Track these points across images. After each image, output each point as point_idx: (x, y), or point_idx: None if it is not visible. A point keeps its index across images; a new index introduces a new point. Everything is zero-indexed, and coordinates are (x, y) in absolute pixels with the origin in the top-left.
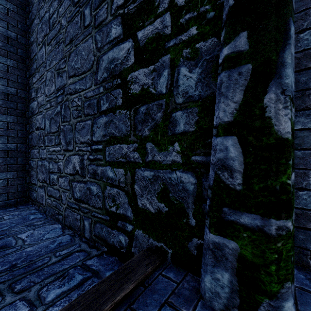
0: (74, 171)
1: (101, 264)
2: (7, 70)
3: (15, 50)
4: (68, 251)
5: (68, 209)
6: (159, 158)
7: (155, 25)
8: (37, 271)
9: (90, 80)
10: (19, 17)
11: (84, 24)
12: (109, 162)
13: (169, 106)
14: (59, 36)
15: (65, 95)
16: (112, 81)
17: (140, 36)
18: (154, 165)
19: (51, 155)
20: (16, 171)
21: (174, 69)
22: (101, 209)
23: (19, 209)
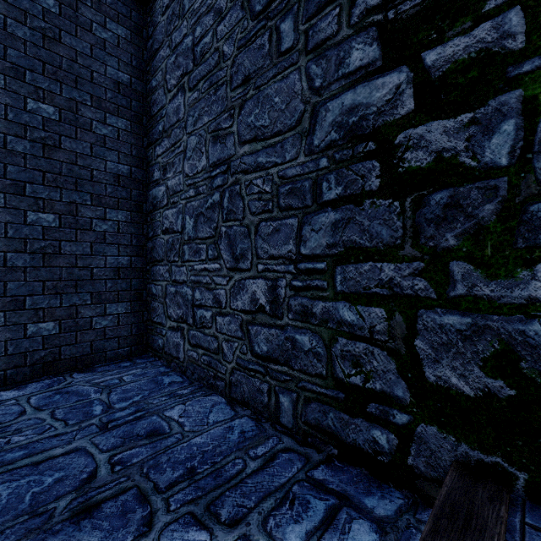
0: (254, 306)
1: (342, 481)
2: (117, 137)
3: (128, 103)
4: (266, 449)
5: (238, 371)
6: (487, 291)
7: (475, 35)
8: (237, 485)
9: (293, 146)
10: (133, 49)
11: (280, 47)
12: (345, 293)
13: (521, 190)
14: (217, 73)
15: (232, 173)
16: (351, 147)
17: (432, 60)
18: (472, 304)
19: (197, 276)
20: (130, 302)
21: (536, 117)
22: (322, 377)
23: (139, 365)
